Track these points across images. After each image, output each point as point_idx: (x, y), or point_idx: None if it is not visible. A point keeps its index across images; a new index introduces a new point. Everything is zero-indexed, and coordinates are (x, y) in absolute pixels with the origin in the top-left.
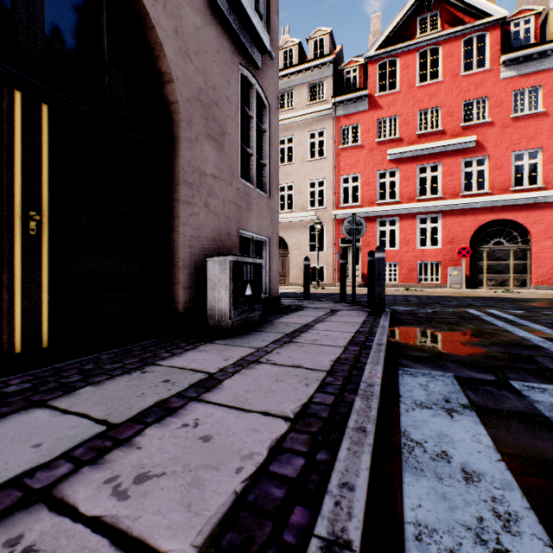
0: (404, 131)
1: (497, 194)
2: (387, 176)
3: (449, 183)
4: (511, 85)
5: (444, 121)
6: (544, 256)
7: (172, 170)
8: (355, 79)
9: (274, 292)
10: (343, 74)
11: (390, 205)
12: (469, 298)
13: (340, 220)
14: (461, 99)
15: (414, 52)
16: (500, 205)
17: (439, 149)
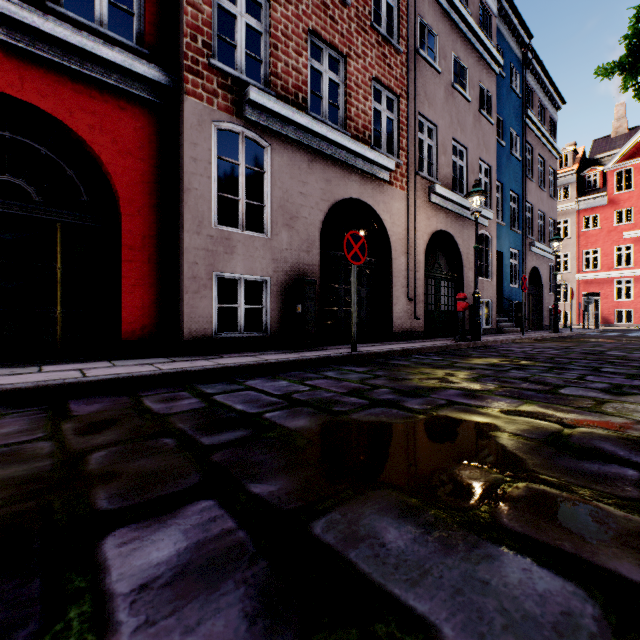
0: (638, 218)
1: None
2: (623, 250)
3: None
4: None
5: None
6: None
7: (539, 297)
8: (595, 181)
9: None
10: (584, 178)
11: (626, 269)
12: None
13: (582, 281)
14: None
15: None
16: None
17: None
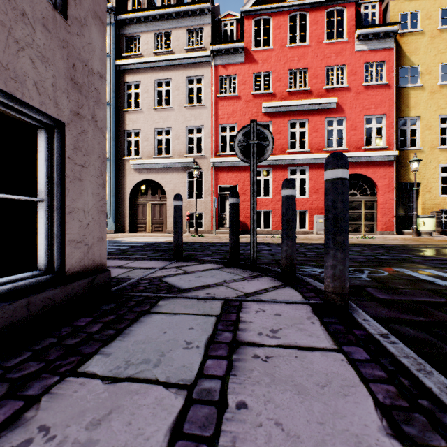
0: (277, 87)
1: (352, 152)
2: None
3: (315, 139)
4: (364, 57)
5: (311, 82)
6: (387, 206)
7: None
8: (232, 33)
9: (85, 263)
10: (221, 26)
11: None
12: (353, 246)
13: (218, 168)
14: (325, 64)
15: (285, 14)
16: (355, 161)
17: (307, 107)
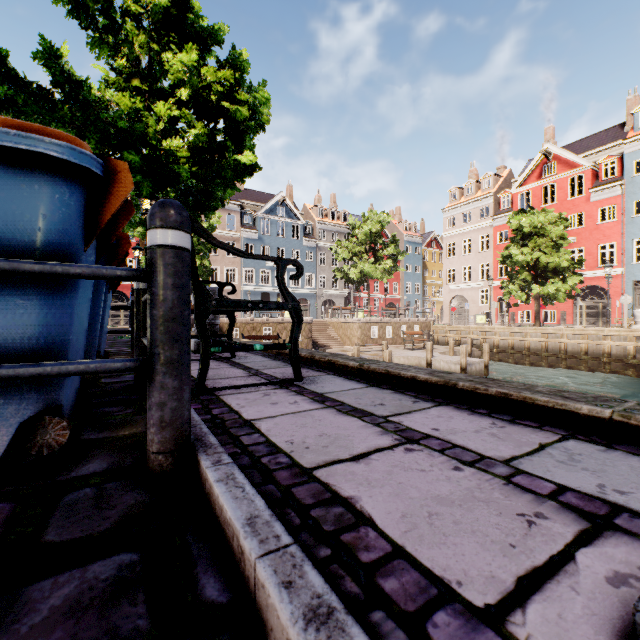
0: None
1: None
2: None
3: None
4: None
5: None
6: None
7: None
8: None
9: None
10: None
11: None
12: None
13: None
14: None
15: None
16: None
17: None
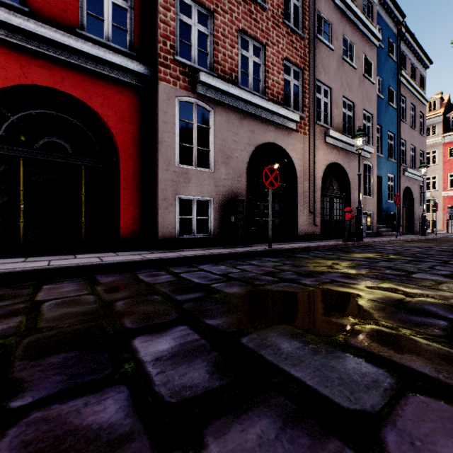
0: None
1: None
2: None
3: None
4: None
5: None
6: None
7: (411, 210)
8: None
9: None
10: (449, 118)
11: None
12: None
13: (447, 196)
14: None
15: None
16: None
17: None
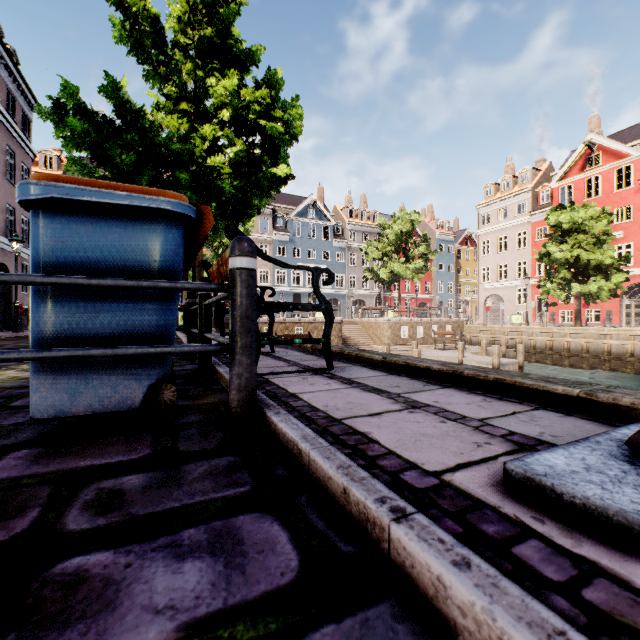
0: None
1: None
2: None
3: None
4: None
5: None
6: None
7: (10, 296)
8: None
9: None
10: None
11: None
12: None
13: None
14: None
15: None
16: None
17: None
